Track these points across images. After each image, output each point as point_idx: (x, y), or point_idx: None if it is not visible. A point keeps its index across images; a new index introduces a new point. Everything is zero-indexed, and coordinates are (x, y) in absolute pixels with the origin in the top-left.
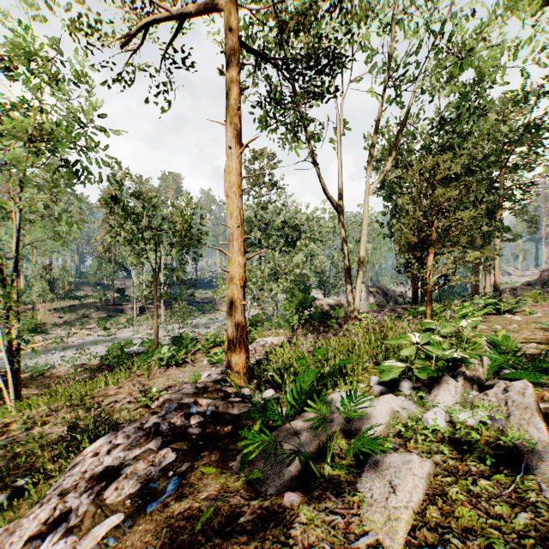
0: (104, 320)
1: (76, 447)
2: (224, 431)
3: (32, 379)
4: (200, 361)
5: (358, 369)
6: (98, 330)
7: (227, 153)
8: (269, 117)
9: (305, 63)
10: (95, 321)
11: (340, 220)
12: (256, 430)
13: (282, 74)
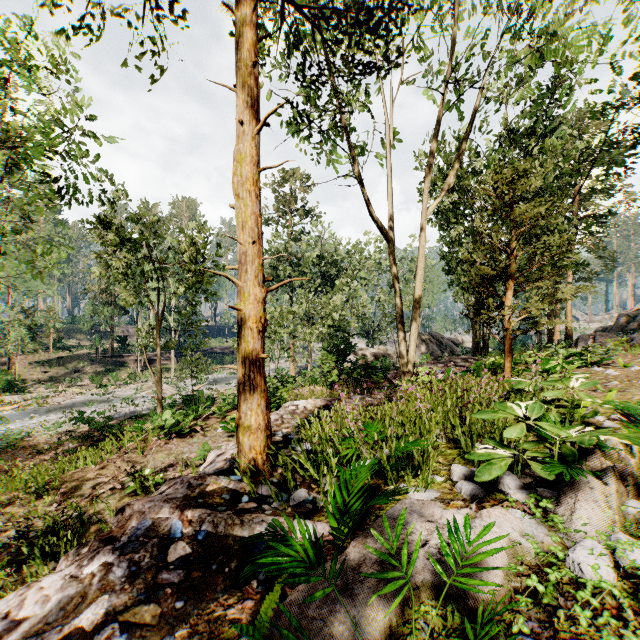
0: (99, 375)
1: (26, 561)
2: (223, 573)
3: (1, 451)
4: (213, 429)
5: (428, 450)
6: (92, 388)
7: (237, 131)
8: (302, 120)
9: (352, 18)
10: (89, 376)
11: (390, 250)
12: (274, 603)
13: (319, 33)
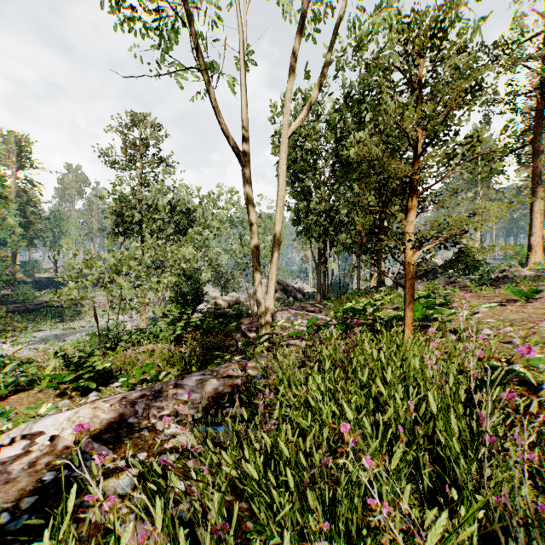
0: None
1: None
2: None
3: None
4: None
5: None
6: None
7: None
8: None
9: None
10: None
11: (245, 175)
12: None
13: None
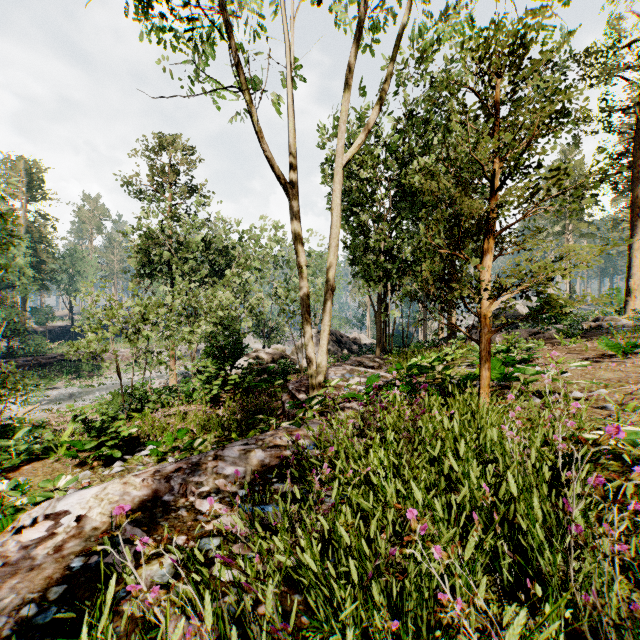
0: None
1: None
2: None
3: None
4: None
5: None
6: None
7: None
8: None
9: None
10: None
11: (293, 210)
12: None
13: None
